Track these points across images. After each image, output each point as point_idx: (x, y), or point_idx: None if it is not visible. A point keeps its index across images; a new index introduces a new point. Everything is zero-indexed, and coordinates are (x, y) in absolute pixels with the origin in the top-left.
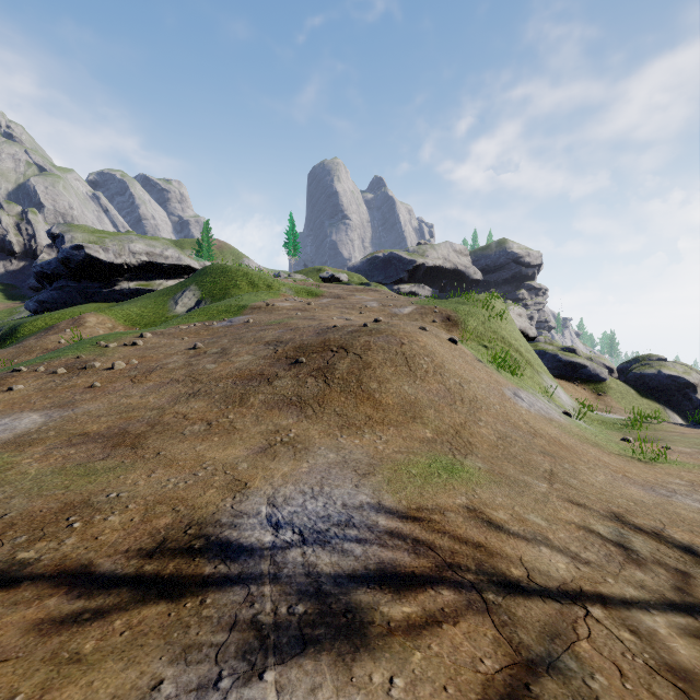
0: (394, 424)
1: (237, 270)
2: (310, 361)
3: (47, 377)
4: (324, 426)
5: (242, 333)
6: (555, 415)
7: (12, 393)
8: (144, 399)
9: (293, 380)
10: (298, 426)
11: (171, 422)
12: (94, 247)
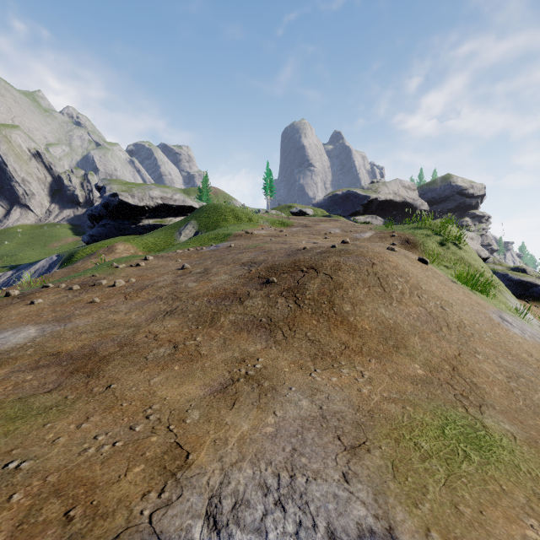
0: (374, 355)
1: (226, 207)
2: (280, 281)
3: (64, 293)
4: (294, 354)
5: (224, 255)
6: None
7: (33, 306)
8: (127, 316)
9: (264, 299)
10: (266, 353)
11: (140, 343)
12: (125, 194)
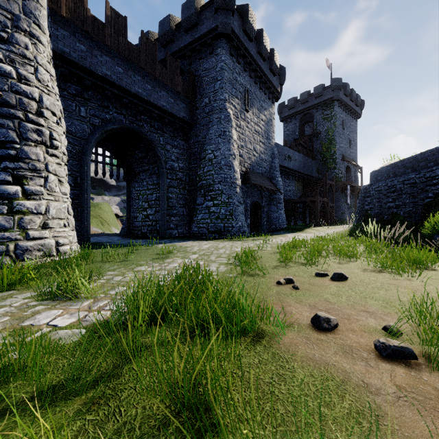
0: None
1: None
2: None
3: None
4: None
5: None
6: (99, 231)
7: None
8: None
9: None
10: None
11: None
12: None
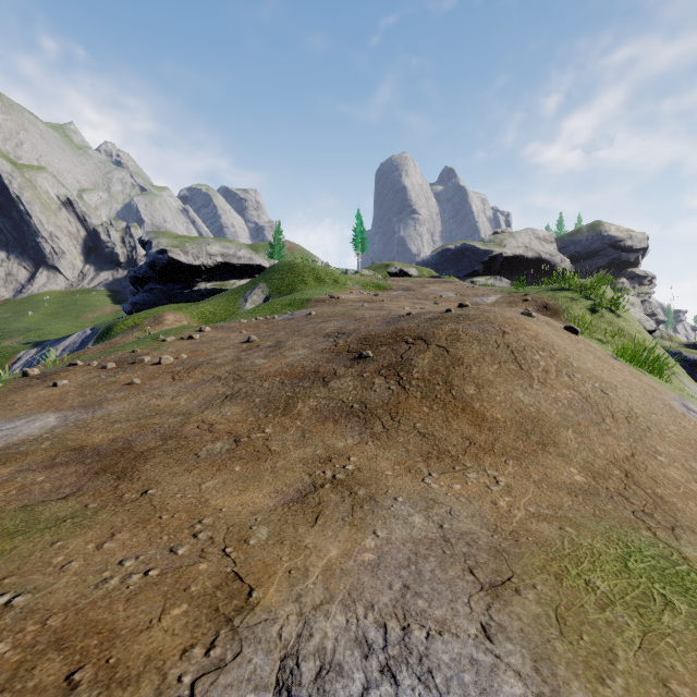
0: (512, 455)
1: (304, 266)
2: (377, 355)
3: (95, 372)
4: (399, 452)
5: (301, 325)
6: None
7: (55, 388)
8: (175, 401)
9: (356, 379)
10: (359, 450)
11: (189, 435)
12: (176, 251)
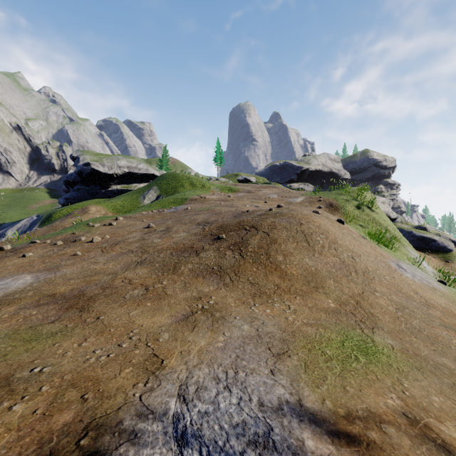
0: (299, 294)
1: (183, 176)
2: (228, 237)
3: (50, 247)
4: (239, 293)
5: (182, 216)
6: (434, 283)
7: (24, 258)
8: (106, 266)
9: (215, 252)
10: (217, 293)
11: (118, 286)
12: (96, 164)
